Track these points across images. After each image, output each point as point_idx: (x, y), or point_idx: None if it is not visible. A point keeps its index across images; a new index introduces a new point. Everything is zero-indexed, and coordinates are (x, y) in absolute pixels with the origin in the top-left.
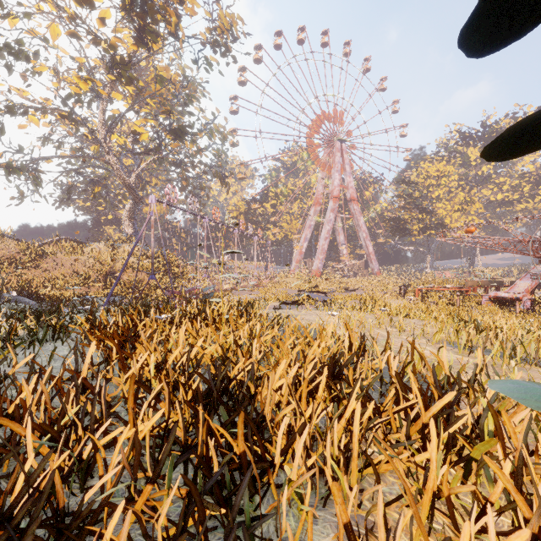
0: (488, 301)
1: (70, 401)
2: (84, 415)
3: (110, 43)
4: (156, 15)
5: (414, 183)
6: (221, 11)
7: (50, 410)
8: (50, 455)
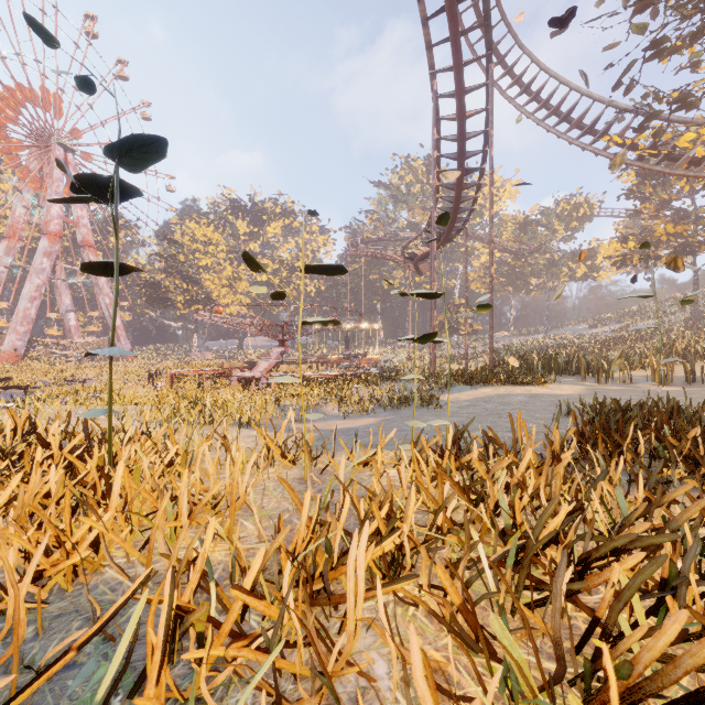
0: (236, 382)
1: None
2: None
3: None
4: None
5: (179, 243)
6: None
7: None
8: None
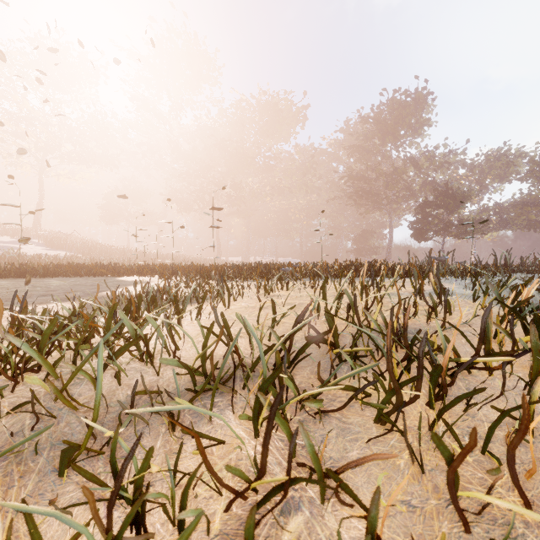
0: None
1: None
2: None
3: None
4: None
5: None
6: None
7: None
8: None
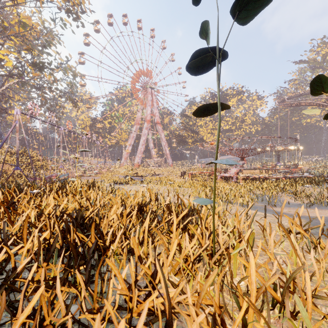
0: (220, 178)
1: None
2: None
3: None
4: None
5: (189, 116)
6: None
7: None
8: None
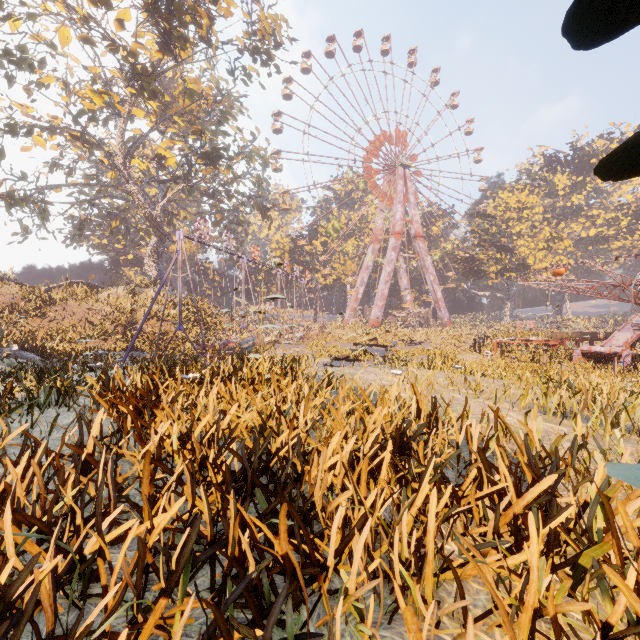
0: (580, 356)
1: (70, 484)
2: (89, 501)
3: (130, 50)
4: (185, 17)
5: (491, 216)
6: (262, 12)
7: (43, 496)
8: (35, 560)
